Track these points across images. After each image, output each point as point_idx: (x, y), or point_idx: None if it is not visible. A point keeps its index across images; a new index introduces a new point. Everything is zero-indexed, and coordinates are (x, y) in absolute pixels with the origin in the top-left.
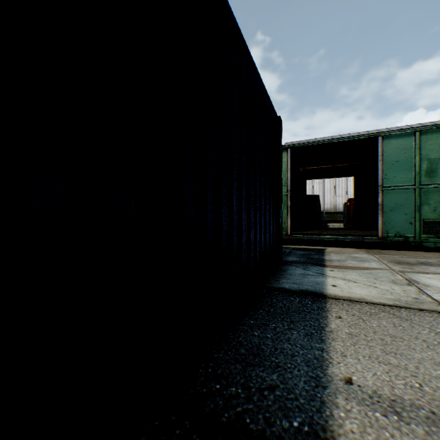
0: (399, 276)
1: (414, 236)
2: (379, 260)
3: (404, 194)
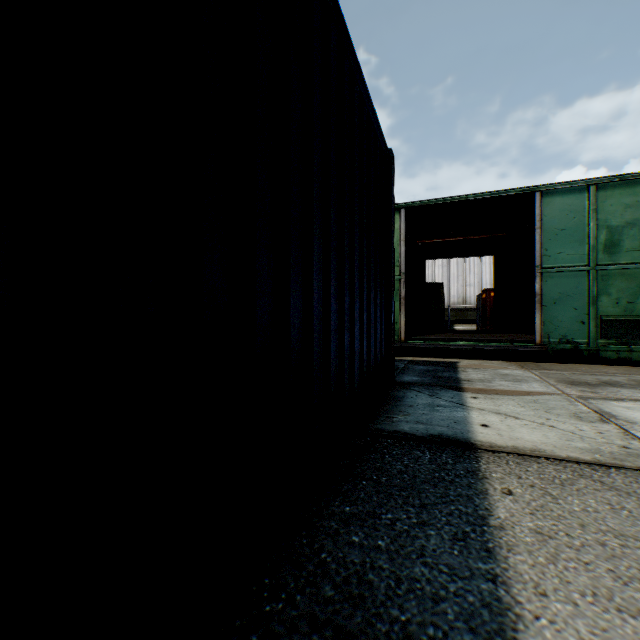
0: (582, 405)
1: (588, 342)
2: (543, 380)
3: (573, 278)
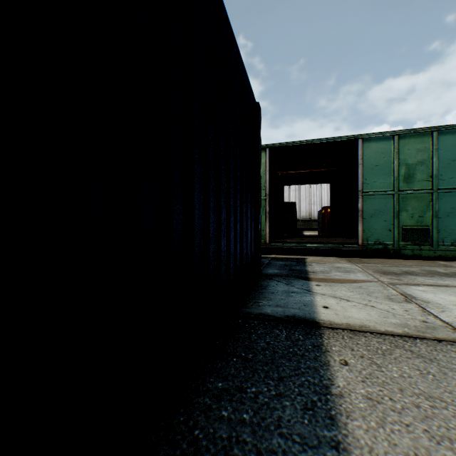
0: (392, 289)
1: (393, 244)
2: (364, 271)
3: (384, 200)
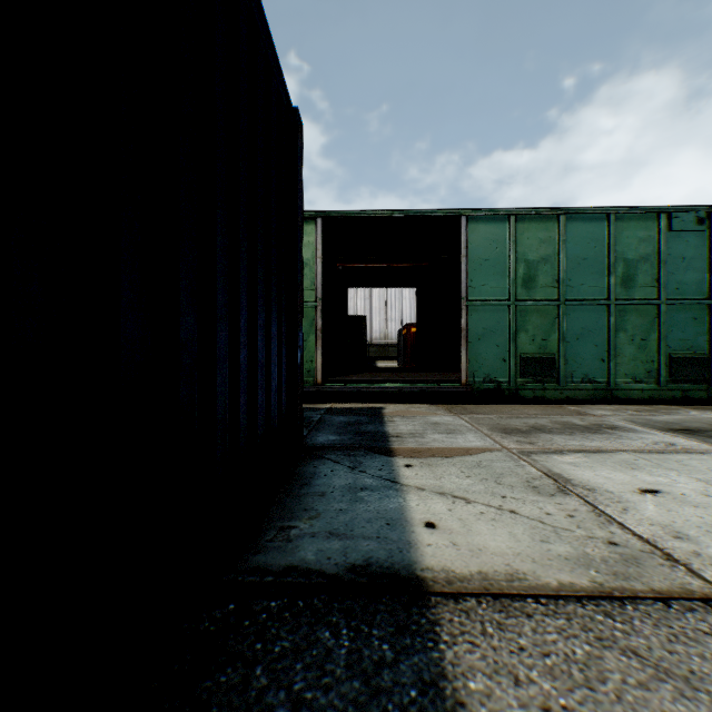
0: (530, 465)
1: (510, 381)
2: (477, 428)
3: (497, 313)
